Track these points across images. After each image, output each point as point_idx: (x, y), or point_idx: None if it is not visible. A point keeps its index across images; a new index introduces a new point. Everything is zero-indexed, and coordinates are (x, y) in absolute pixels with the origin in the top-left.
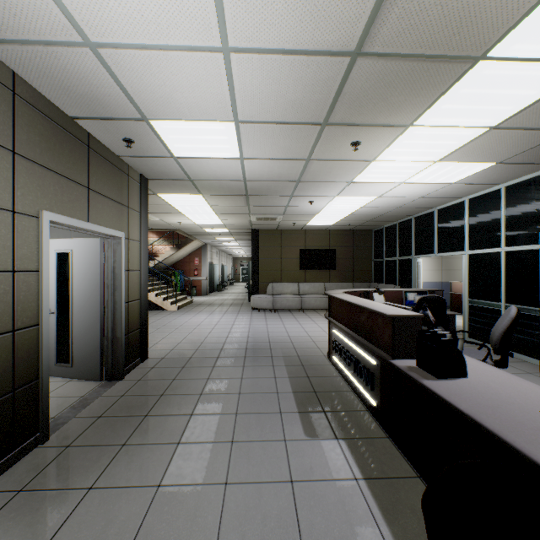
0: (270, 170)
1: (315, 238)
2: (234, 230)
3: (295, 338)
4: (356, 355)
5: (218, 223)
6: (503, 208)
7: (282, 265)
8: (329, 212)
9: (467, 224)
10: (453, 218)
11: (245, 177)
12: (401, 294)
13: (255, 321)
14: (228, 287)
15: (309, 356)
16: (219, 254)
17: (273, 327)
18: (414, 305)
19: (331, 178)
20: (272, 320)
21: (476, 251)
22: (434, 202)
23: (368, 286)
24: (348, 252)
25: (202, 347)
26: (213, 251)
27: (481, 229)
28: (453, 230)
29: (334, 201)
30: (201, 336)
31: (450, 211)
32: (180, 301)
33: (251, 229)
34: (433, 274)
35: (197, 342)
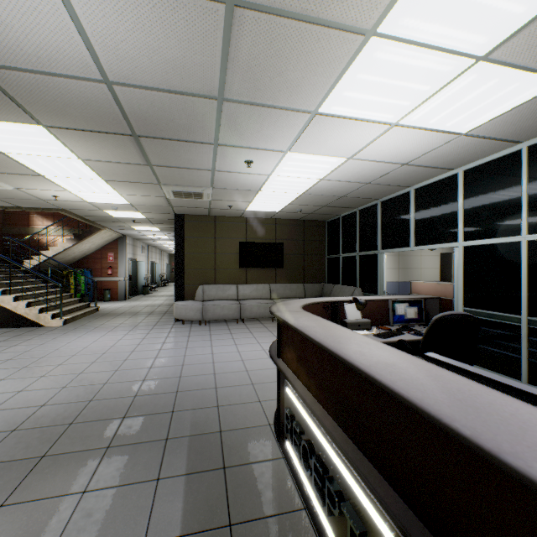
0: (150, 45)
1: (259, 228)
2: (151, 215)
3: (224, 378)
4: (357, 510)
5: (121, 200)
6: (525, 178)
7: (216, 262)
8: (276, 187)
9: (461, 205)
10: (439, 198)
11: (103, 70)
12: (382, 305)
13: (171, 341)
14: (160, 288)
15: (241, 430)
16: (148, 249)
17: (195, 354)
18: (405, 322)
19: (281, 95)
20: (198, 338)
21: (476, 241)
22: (417, 175)
23: (321, 287)
24: (298, 247)
25: (32, 420)
26: (136, 246)
27: (485, 211)
28: (439, 215)
29: (284, 163)
30: (56, 384)
31: (433, 189)
32: (75, 311)
33: (175, 214)
34: (390, 273)
35: (33, 406)
